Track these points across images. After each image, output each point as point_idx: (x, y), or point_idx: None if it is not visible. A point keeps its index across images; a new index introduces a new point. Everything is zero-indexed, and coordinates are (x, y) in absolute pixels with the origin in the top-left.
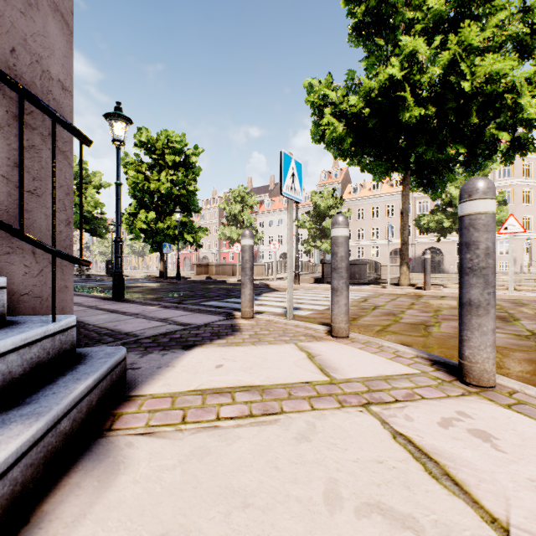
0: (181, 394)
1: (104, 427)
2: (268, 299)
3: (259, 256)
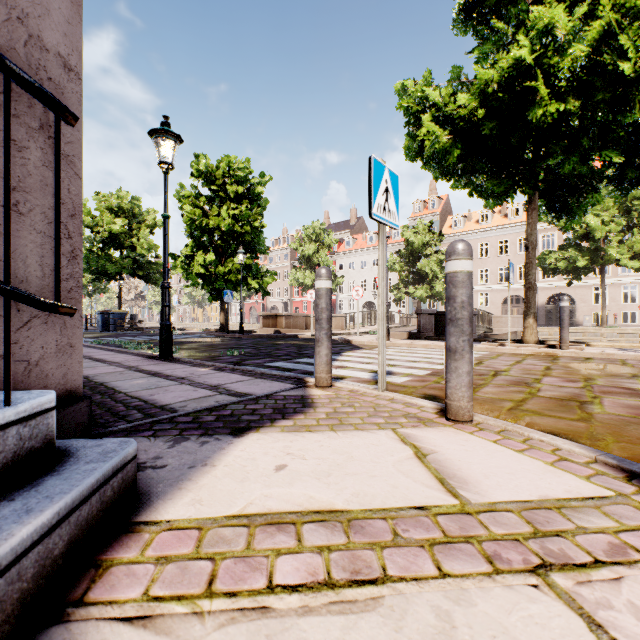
0: (215, 524)
1: (72, 596)
2: (350, 359)
3: (337, 306)
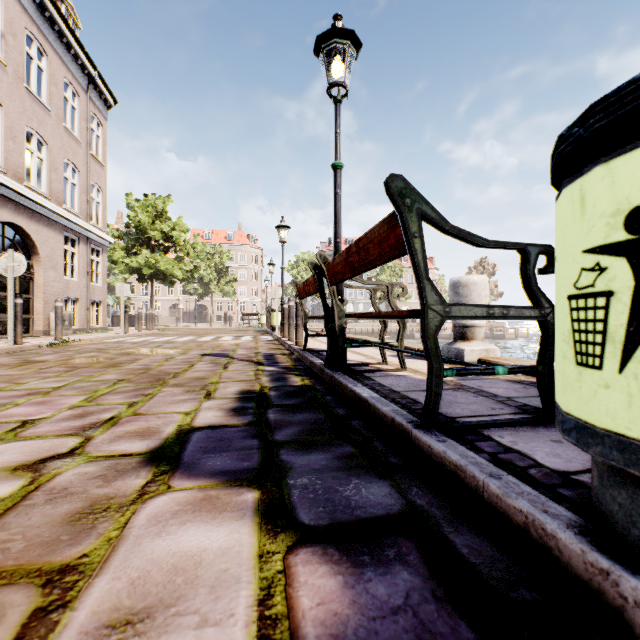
0: None
1: None
2: None
3: None
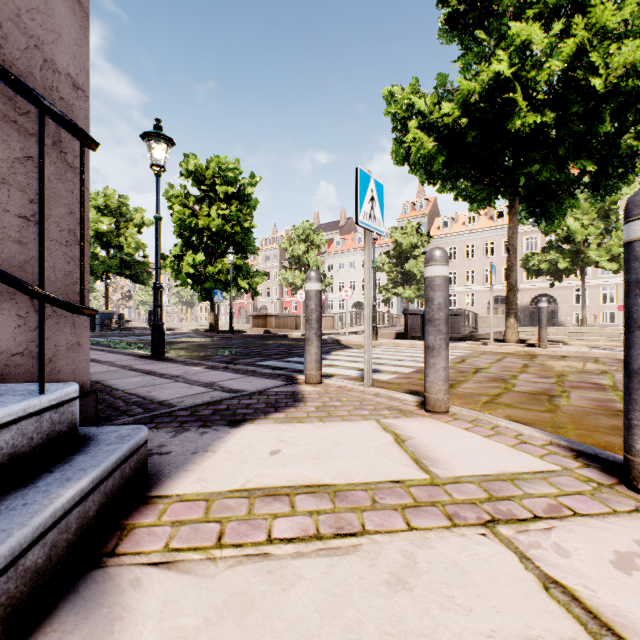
0: (219, 496)
1: (105, 549)
2: (339, 358)
3: (327, 306)
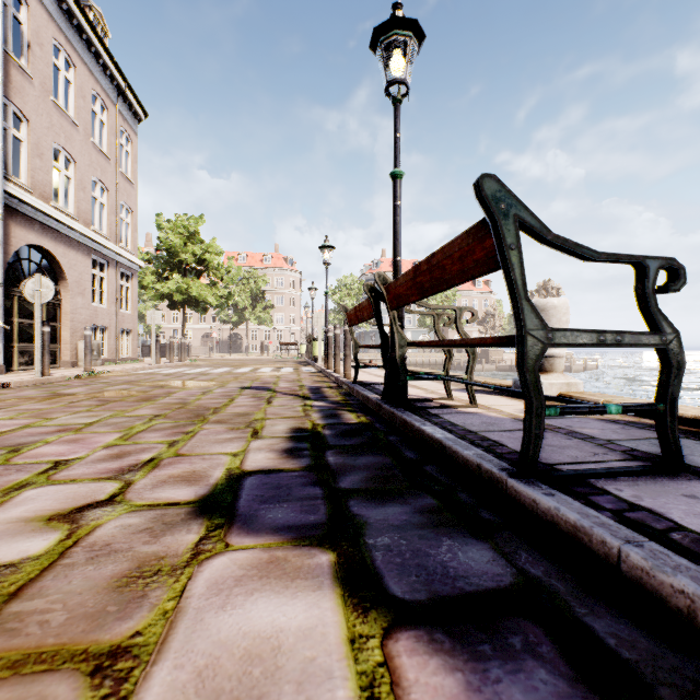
0: None
1: None
2: None
3: None
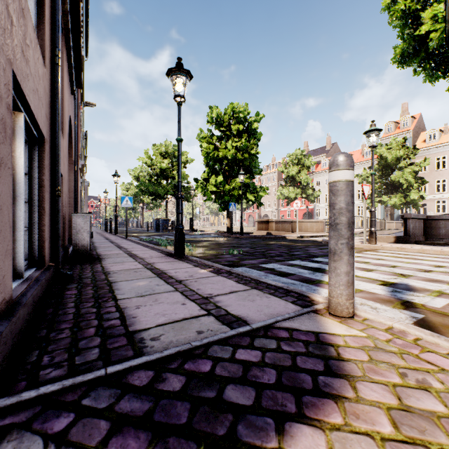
0: None
1: None
2: None
3: (315, 213)
